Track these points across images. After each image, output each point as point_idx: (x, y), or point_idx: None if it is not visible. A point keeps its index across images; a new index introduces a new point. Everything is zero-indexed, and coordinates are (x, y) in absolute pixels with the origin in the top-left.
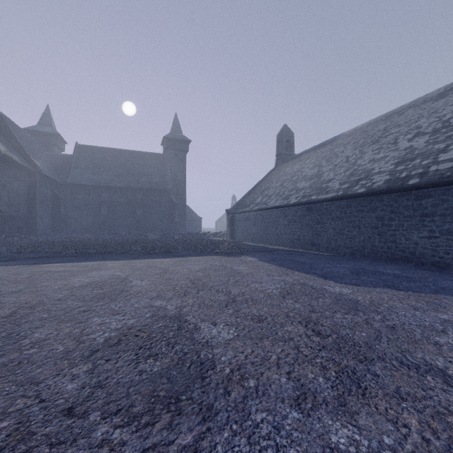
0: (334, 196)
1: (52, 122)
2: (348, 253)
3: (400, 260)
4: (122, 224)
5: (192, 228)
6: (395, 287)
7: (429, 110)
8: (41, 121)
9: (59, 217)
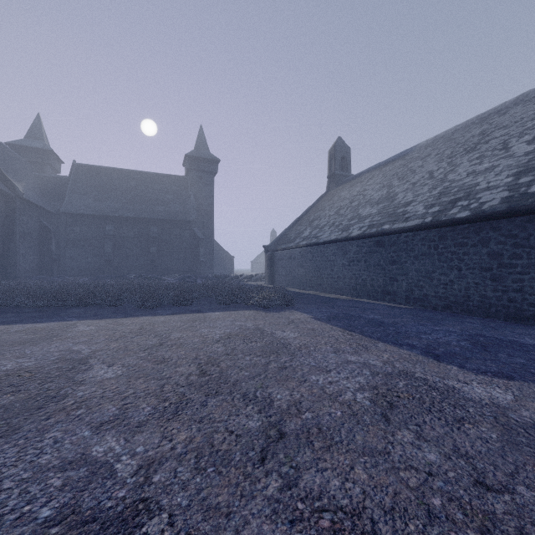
0: (419, 224)
1: (43, 135)
2: (441, 306)
3: (532, 319)
4: (132, 264)
5: (222, 269)
6: None
7: None
8: (29, 134)
9: (48, 256)
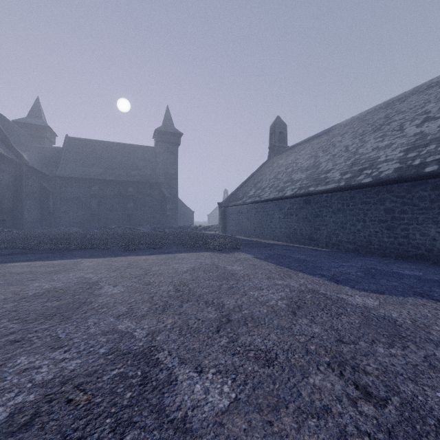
0: (335, 187)
1: (41, 114)
2: (351, 249)
3: (414, 257)
4: (113, 217)
5: (184, 221)
6: (429, 295)
7: (437, 94)
8: (31, 113)
9: (47, 210)
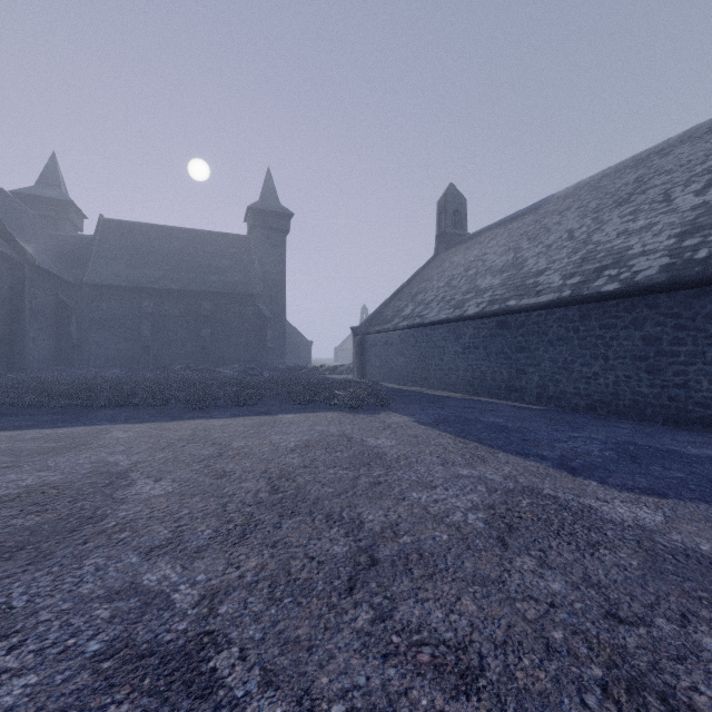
0: (554, 299)
1: (60, 181)
2: (583, 407)
3: (699, 422)
4: (178, 351)
5: (297, 358)
6: None
7: None
8: (42, 179)
9: (67, 340)
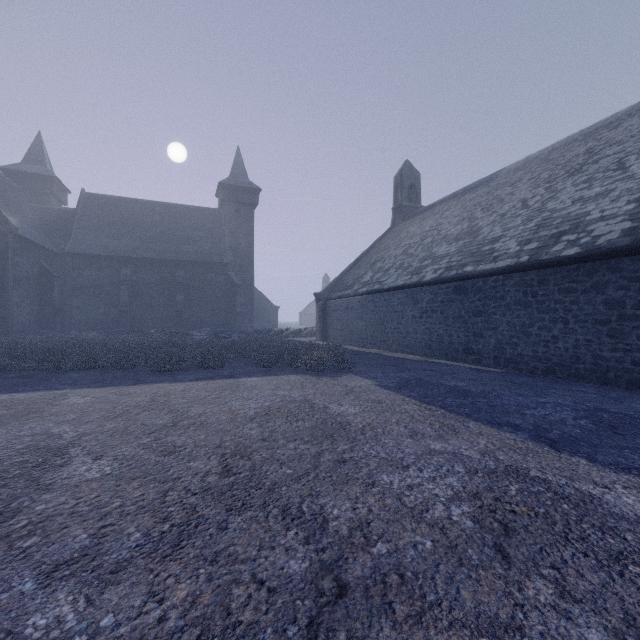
0: (512, 264)
1: (45, 158)
2: (541, 370)
3: None
4: (154, 316)
5: (264, 322)
6: None
7: None
8: (28, 157)
9: (50, 305)
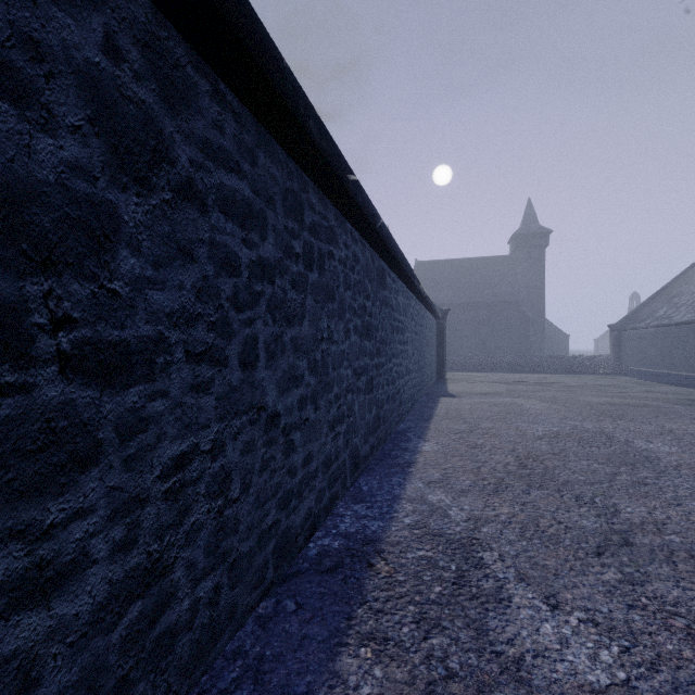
0: None
1: None
2: None
3: None
4: (464, 344)
5: (553, 350)
6: None
7: None
8: None
9: None
